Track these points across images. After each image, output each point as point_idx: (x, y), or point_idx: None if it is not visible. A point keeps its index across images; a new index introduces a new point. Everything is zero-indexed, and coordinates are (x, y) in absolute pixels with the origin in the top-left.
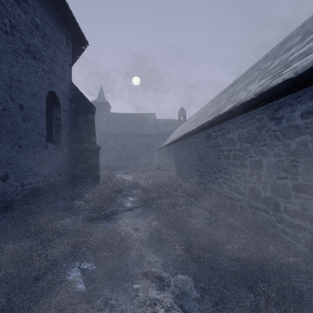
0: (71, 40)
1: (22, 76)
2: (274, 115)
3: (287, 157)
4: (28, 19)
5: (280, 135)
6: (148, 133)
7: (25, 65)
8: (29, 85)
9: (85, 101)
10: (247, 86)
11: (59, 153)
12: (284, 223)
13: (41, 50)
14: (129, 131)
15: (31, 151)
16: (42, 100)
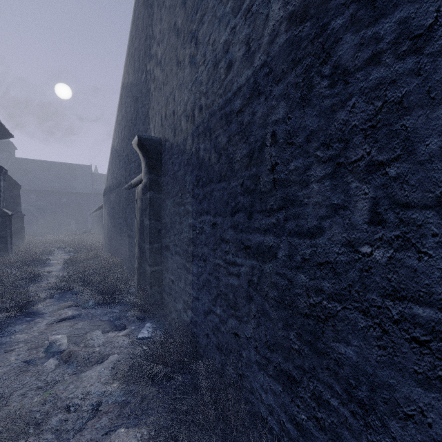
0: None
1: None
2: None
3: None
4: None
5: None
6: (80, 191)
7: None
8: None
9: (12, 181)
10: None
11: None
12: None
13: None
14: (50, 187)
15: None
16: None
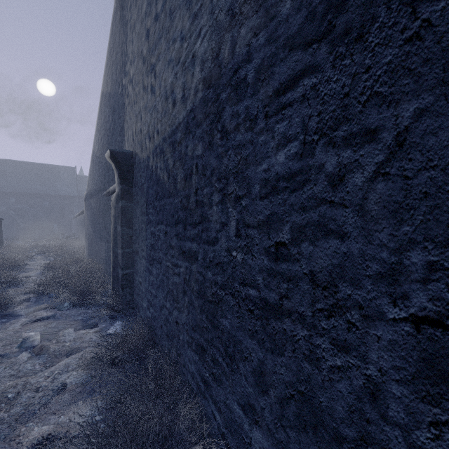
0: None
1: None
2: None
3: None
4: None
5: None
6: (64, 194)
7: None
8: None
9: None
10: None
11: None
12: None
13: None
14: (32, 190)
15: None
16: None
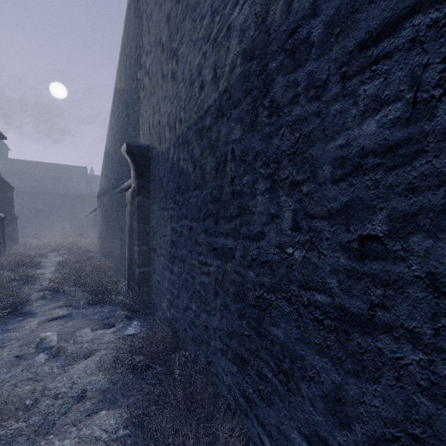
0: None
1: None
2: None
3: None
4: None
5: None
6: (75, 193)
7: None
8: None
9: (5, 183)
10: None
11: None
12: None
13: None
14: (45, 189)
15: None
16: None
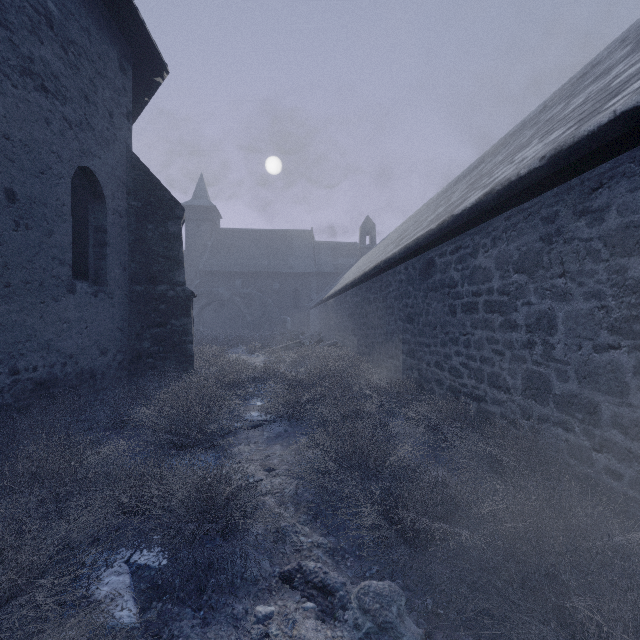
0: (131, 61)
1: (14, 126)
2: (586, 203)
3: (619, 299)
4: (28, 1)
5: (601, 249)
6: (298, 270)
7: (21, 102)
8: (31, 149)
9: (162, 193)
10: (512, 155)
11: (104, 304)
12: (613, 453)
13: (59, 73)
14: (259, 267)
15: (34, 297)
16: (62, 186)
